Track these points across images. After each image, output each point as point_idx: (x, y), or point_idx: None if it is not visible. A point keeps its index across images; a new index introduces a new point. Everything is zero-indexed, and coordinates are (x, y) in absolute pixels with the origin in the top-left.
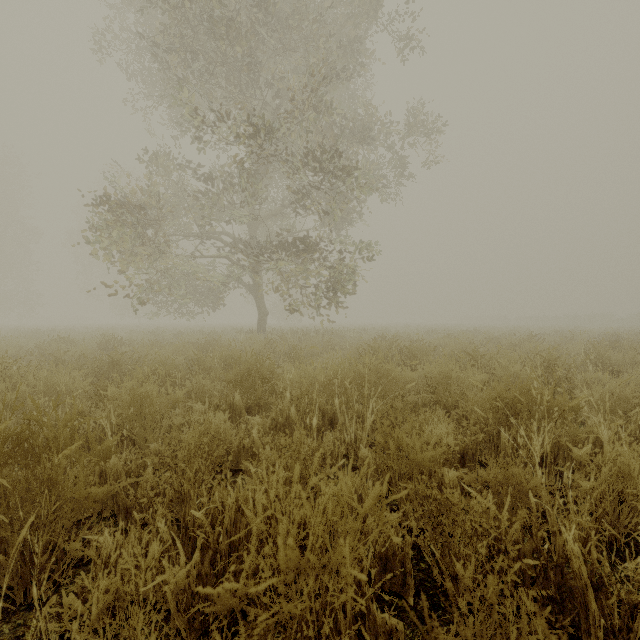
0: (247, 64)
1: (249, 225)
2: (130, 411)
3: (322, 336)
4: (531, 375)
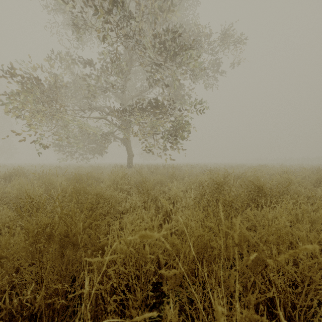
0: None
1: (122, 101)
2: None
3: (167, 169)
4: None
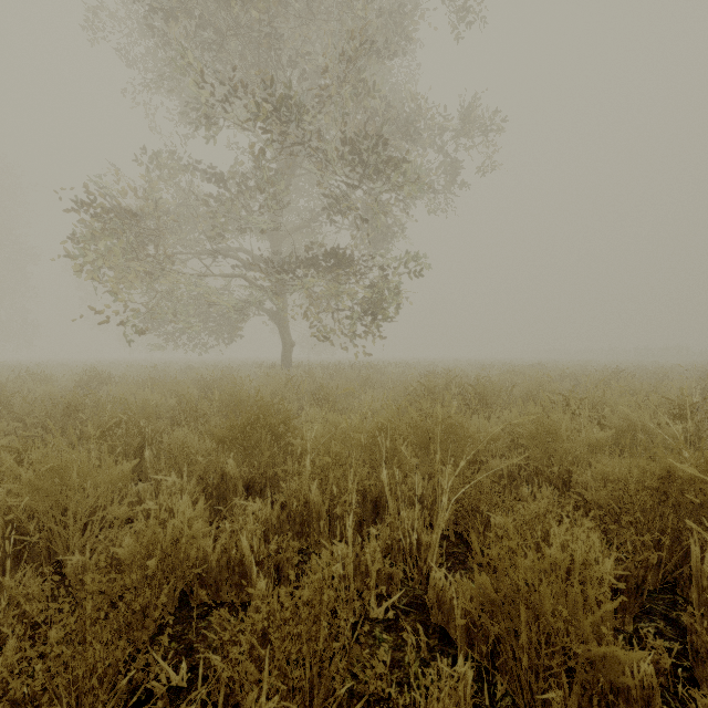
0: (265, 34)
1: (272, 240)
2: (21, 505)
3: (358, 372)
4: (675, 430)
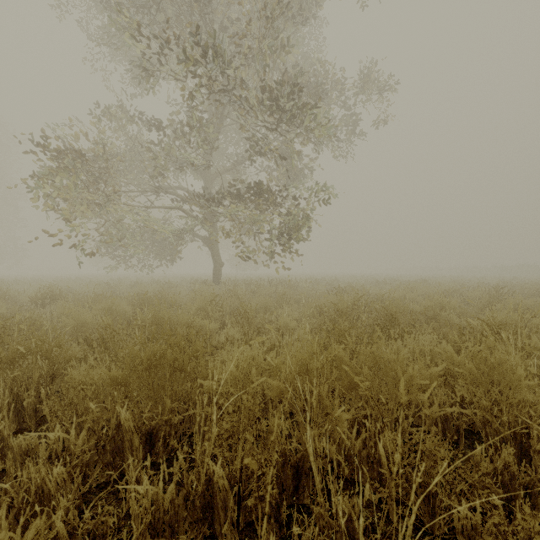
0: None
1: (205, 179)
2: None
3: (275, 287)
4: None
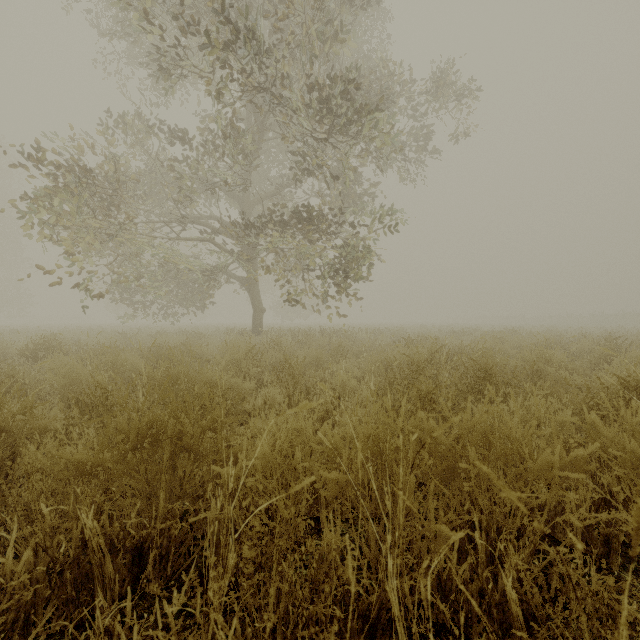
0: None
1: (242, 206)
2: None
3: (329, 338)
4: None
